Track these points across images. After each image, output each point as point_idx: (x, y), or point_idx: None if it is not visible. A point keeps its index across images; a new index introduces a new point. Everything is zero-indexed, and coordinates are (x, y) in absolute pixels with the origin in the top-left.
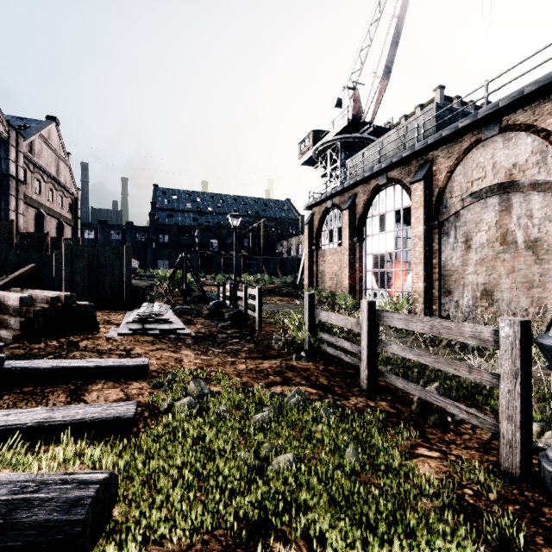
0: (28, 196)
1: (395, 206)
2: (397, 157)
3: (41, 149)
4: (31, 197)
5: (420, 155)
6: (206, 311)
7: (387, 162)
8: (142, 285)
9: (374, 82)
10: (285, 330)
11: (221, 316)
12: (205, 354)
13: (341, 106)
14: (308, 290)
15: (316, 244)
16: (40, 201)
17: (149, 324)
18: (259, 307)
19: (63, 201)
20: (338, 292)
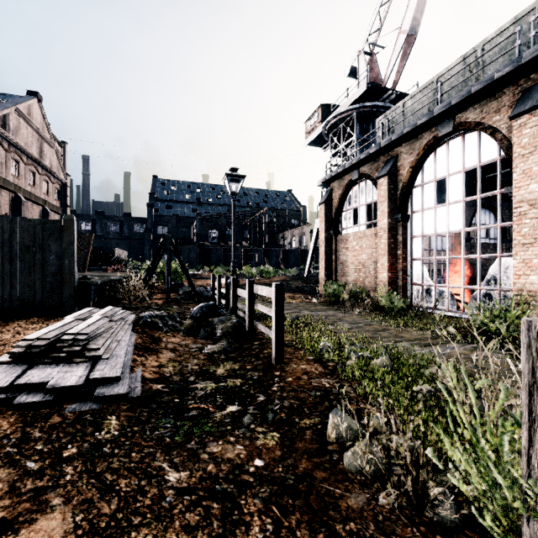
0: (0, 177)
1: (465, 164)
2: (482, 82)
3: (19, 126)
4: (5, 179)
5: (525, 74)
6: (188, 321)
7: (461, 95)
8: (98, 279)
9: (399, 39)
10: (332, 372)
11: (210, 330)
12: (119, 533)
13: (355, 75)
14: (330, 285)
15: (336, 227)
16: (18, 184)
17: (43, 367)
18: (277, 322)
19: (49, 186)
20: (367, 288)
